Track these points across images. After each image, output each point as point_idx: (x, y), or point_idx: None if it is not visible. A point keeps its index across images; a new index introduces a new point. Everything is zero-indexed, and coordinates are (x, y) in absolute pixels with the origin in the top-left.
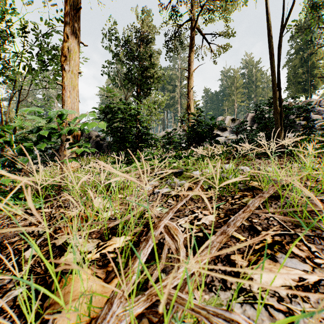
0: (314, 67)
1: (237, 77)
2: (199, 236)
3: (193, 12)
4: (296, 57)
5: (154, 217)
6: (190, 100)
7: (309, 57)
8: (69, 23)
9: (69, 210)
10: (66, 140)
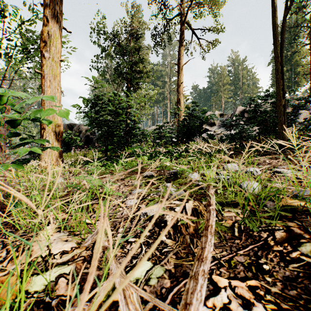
0: (297, 65)
1: (224, 74)
2: None
3: (183, 7)
4: None
5: None
6: (180, 95)
7: (293, 55)
8: (49, 5)
9: None
10: (15, 135)
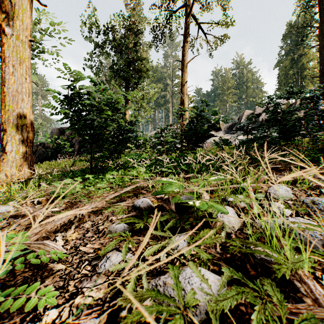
0: (304, 69)
1: (229, 77)
2: None
3: None
4: (287, 58)
5: None
6: (184, 96)
7: (299, 58)
8: None
9: None
10: None
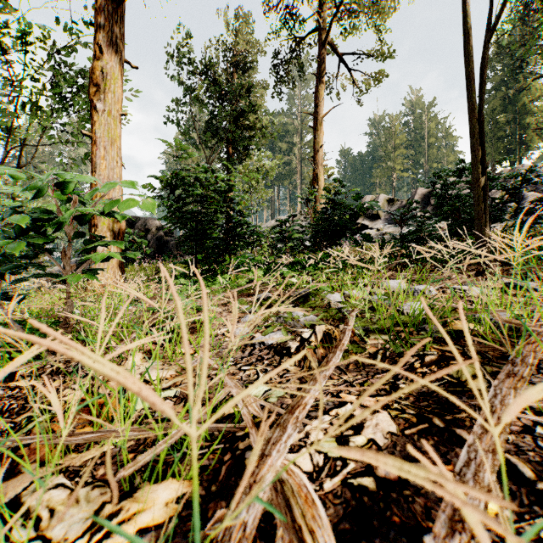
0: (525, 113)
1: (397, 129)
2: (367, 491)
3: (323, 17)
4: (495, 96)
5: (250, 425)
6: (318, 167)
7: (517, 96)
8: (103, 25)
9: (71, 384)
10: (79, 235)
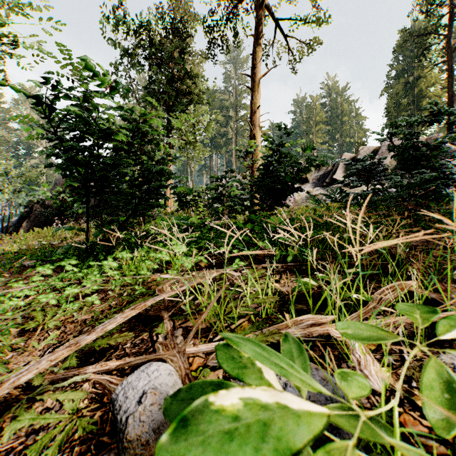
0: (422, 96)
1: (317, 108)
2: None
3: None
4: (398, 81)
5: None
6: (255, 128)
7: (416, 82)
8: None
9: None
10: None
